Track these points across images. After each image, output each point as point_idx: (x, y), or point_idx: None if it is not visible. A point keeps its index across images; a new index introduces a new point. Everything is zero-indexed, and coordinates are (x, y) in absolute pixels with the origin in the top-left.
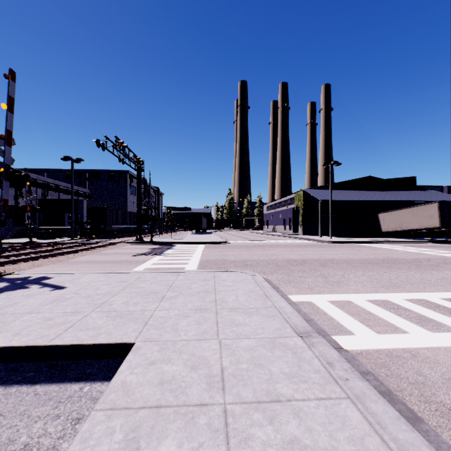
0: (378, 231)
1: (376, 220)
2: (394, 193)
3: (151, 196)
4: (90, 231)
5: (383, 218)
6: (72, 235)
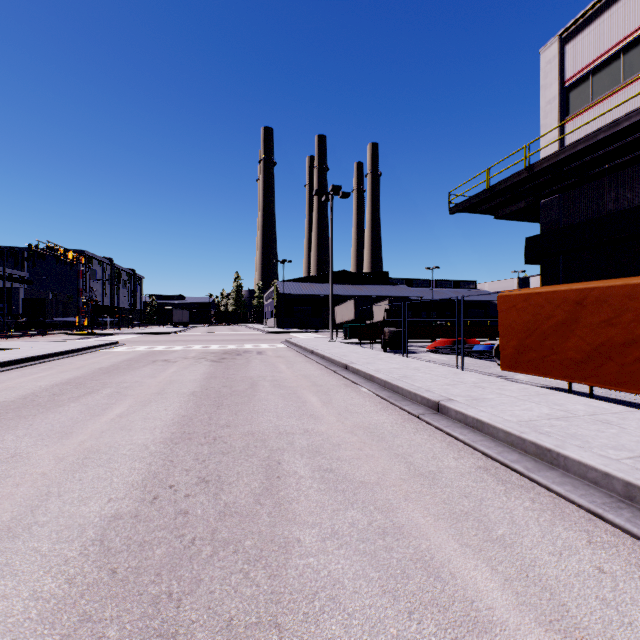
0: (335, 323)
1: (334, 314)
2: (362, 287)
3: (91, 290)
4: (27, 324)
5: (336, 312)
6: (4, 327)
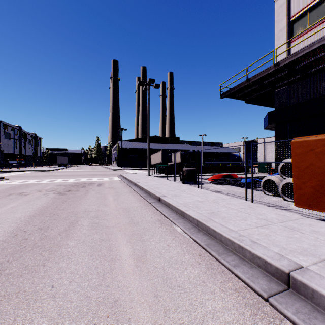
0: (151, 164)
1: (150, 159)
2: (165, 145)
3: None
4: None
5: (152, 158)
6: None
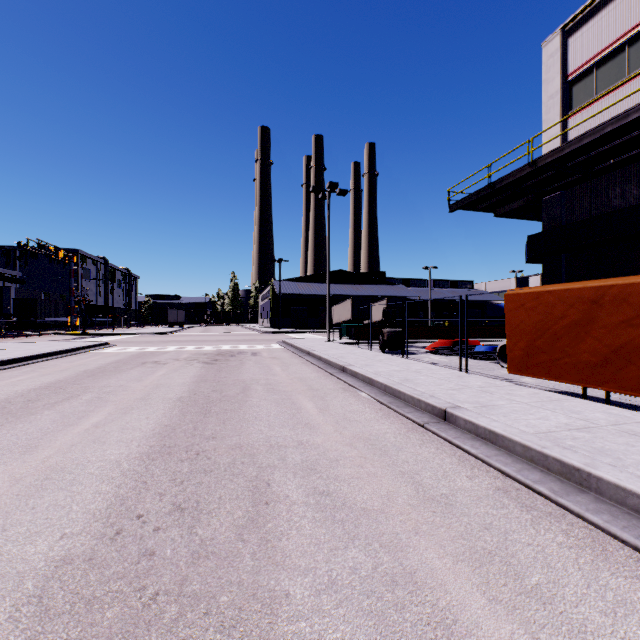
0: (332, 323)
1: (331, 313)
2: (359, 287)
3: (83, 289)
4: (17, 324)
5: (333, 312)
6: None
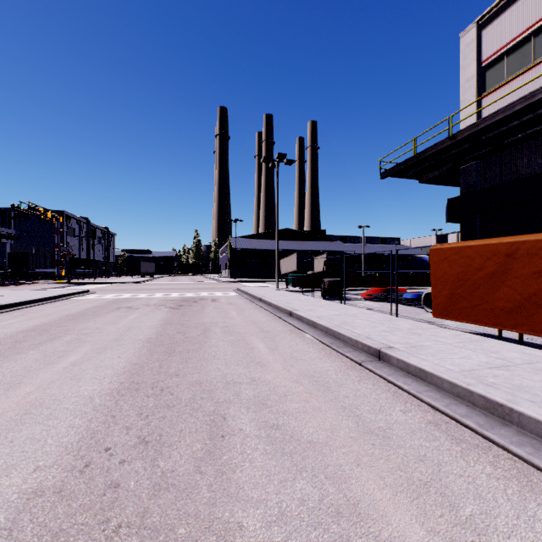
0: (280, 274)
1: (279, 265)
2: (303, 243)
3: (68, 245)
4: (12, 274)
5: (281, 264)
6: None
